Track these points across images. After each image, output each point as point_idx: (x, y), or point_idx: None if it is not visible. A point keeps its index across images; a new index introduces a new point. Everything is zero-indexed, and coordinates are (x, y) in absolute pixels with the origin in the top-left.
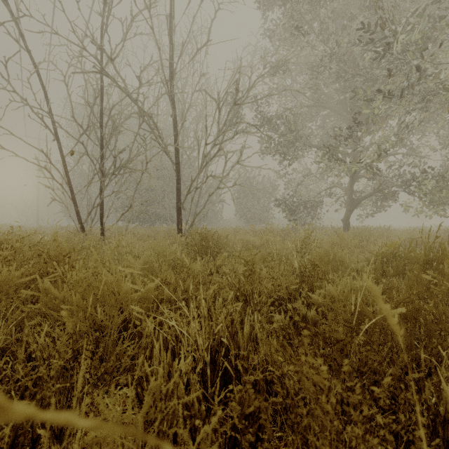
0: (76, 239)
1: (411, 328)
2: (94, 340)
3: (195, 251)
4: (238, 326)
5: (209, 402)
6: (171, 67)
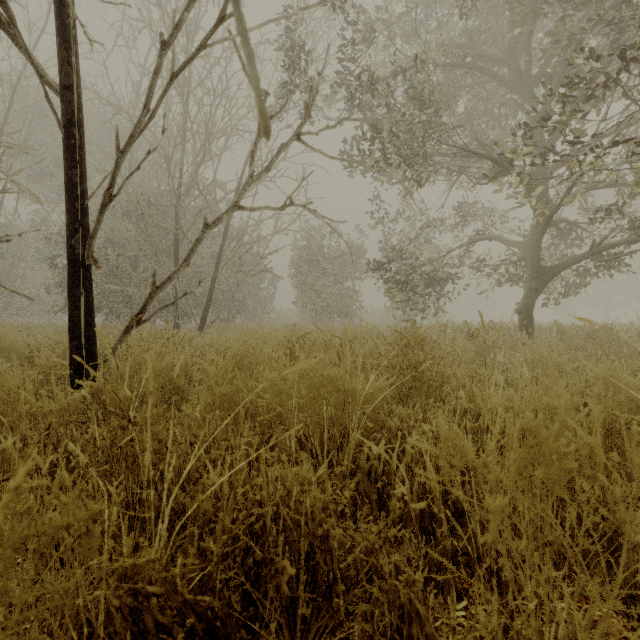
0: None
1: None
2: None
3: None
4: None
5: None
6: None
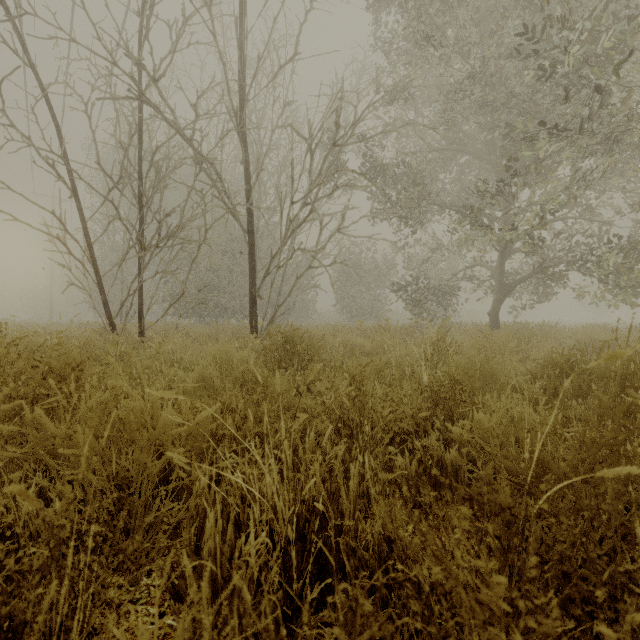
0: (101, 342)
1: (620, 487)
2: (115, 501)
3: (276, 359)
4: (341, 480)
5: (294, 603)
6: (242, 92)
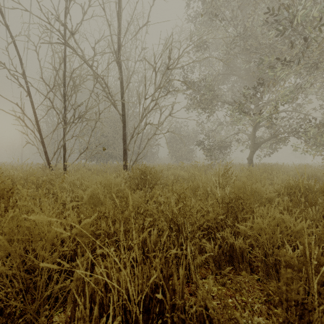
0: (39, 174)
1: None
2: (24, 281)
3: (136, 183)
4: (174, 269)
5: None
6: (119, 41)
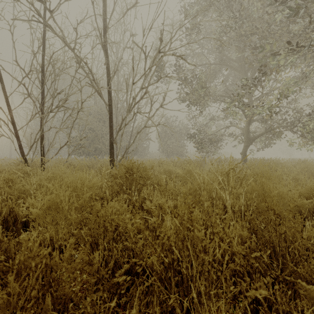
0: None
1: None
2: None
3: (120, 183)
4: None
5: None
6: (104, 22)
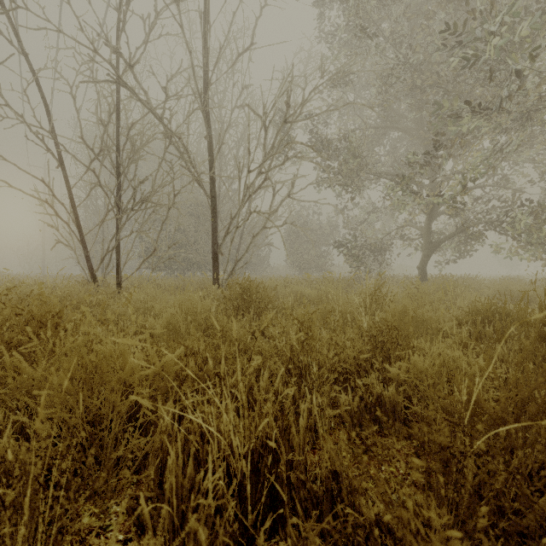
0: (82, 292)
1: None
2: (87, 436)
3: (234, 307)
4: (292, 418)
5: (249, 532)
6: (205, 76)
